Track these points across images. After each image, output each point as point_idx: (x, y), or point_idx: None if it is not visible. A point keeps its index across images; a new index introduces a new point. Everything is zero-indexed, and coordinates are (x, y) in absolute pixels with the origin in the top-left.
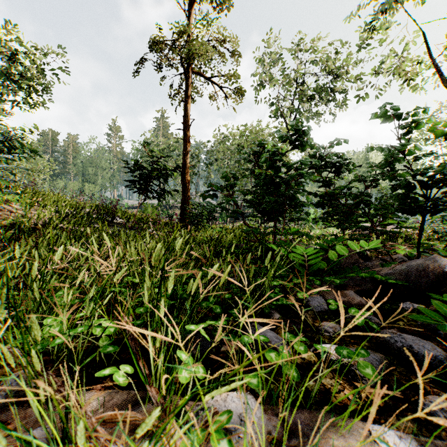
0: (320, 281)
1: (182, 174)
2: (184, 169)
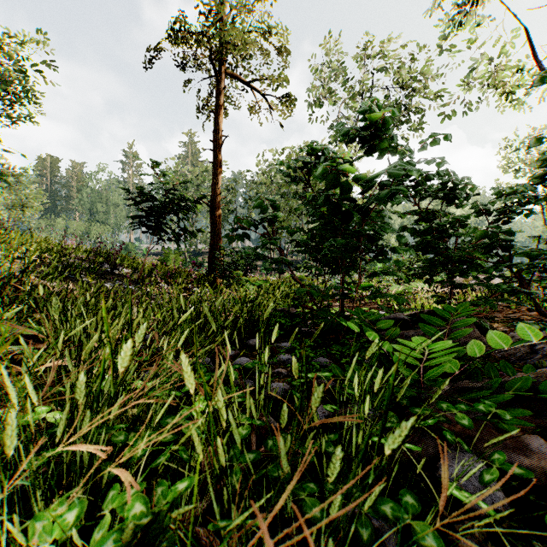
0: (449, 399)
1: (211, 209)
2: (214, 202)
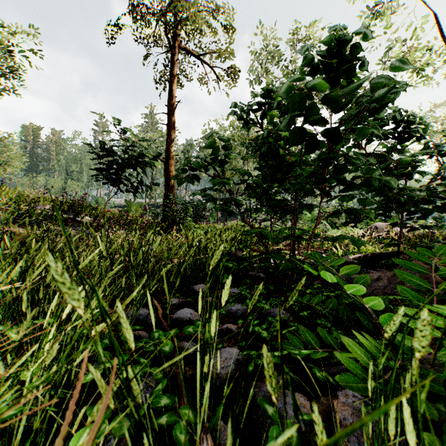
0: None
1: (165, 164)
2: (167, 159)
